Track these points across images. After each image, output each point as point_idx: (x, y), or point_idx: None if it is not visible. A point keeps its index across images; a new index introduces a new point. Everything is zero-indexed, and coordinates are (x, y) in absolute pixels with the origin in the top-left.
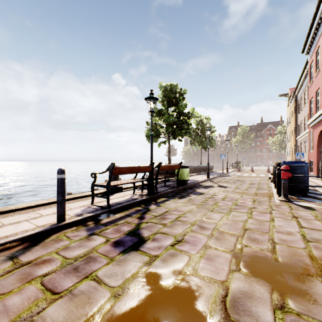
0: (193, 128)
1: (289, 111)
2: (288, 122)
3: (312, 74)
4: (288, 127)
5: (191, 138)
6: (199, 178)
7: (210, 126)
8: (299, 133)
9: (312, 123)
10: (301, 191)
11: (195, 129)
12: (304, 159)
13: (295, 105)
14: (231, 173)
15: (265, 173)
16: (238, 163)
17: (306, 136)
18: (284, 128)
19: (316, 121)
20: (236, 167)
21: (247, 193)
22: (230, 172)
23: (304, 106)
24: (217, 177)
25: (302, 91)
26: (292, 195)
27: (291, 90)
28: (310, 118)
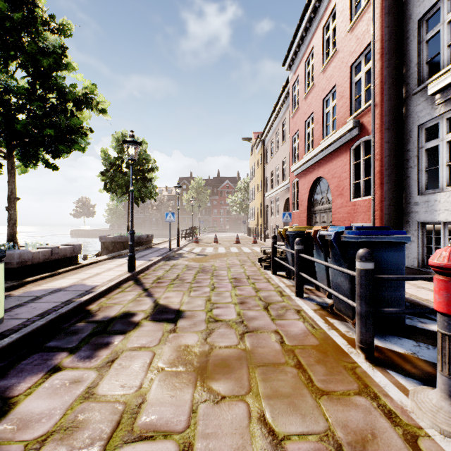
0: (110, 155)
1: (254, 161)
2: (252, 175)
3: (295, 99)
4: (252, 181)
5: (105, 177)
6: (103, 276)
7: (147, 158)
8: (267, 188)
9: (300, 169)
10: (396, 317)
11: (114, 157)
12: (277, 223)
13: (263, 152)
14: (185, 249)
15: (236, 246)
16: (194, 229)
17: (280, 192)
18: (245, 184)
19: (308, 164)
20: (192, 236)
21: (267, 363)
22: (183, 246)
23: (277, 151)
24: (158, 262)
25: (273, 131)
26: (380, 336)
27: (255, 134)
28: (292, 164)
